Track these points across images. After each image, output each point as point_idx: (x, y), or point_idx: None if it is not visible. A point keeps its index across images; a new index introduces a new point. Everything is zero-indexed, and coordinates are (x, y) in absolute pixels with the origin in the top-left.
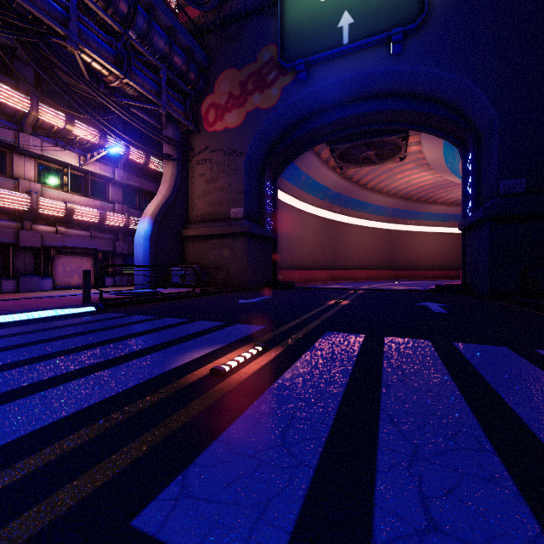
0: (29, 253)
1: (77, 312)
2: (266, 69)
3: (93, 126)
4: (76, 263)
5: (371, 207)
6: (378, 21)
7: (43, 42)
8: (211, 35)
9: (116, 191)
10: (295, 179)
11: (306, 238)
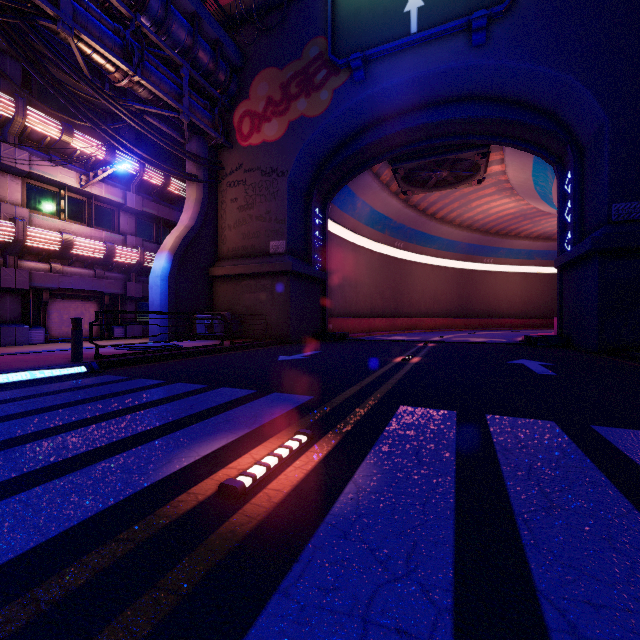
0: (14, 297)
1: (60, 374)
2: (314, 67)
3: (98, 138)
4: (77, 309)
5: (441, 242)
6: (455, 3)
7: (27, 24)
8: (245, 26)
9: (128, 220)
10: (349, 207)
11: (362, 279)
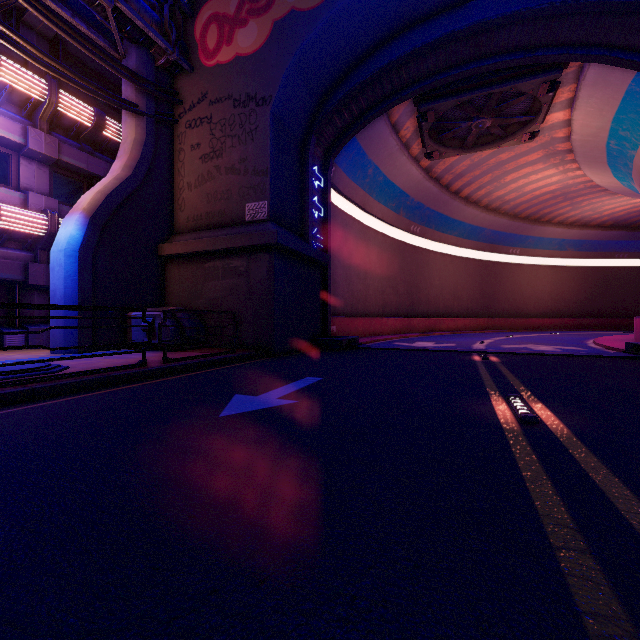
0: None
1: None
2: None
3: None
4: None
5: (463, 228)
6: None
7: None
8: None
9: (36, 172)
10: (357, 173)
11: (372, 269)
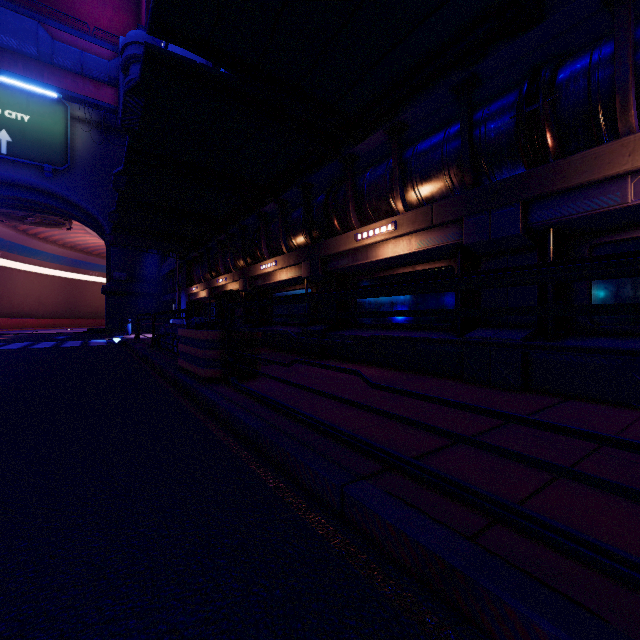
0: None
1: None
2: None
3: None
4: None
5: (46, 255)
6: (34, 152)
7: None
8: None
9: None
10: None
11: None
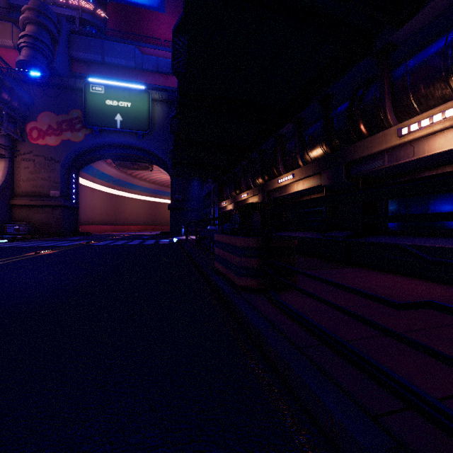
0: None
1: (3, 242)
2: (75, 121)
3: None
4: None
5: (141, 188)
6: (133, 124)
7: None
8: (34, 86)
9: None
10: (90, 171)
11: (97, 205)
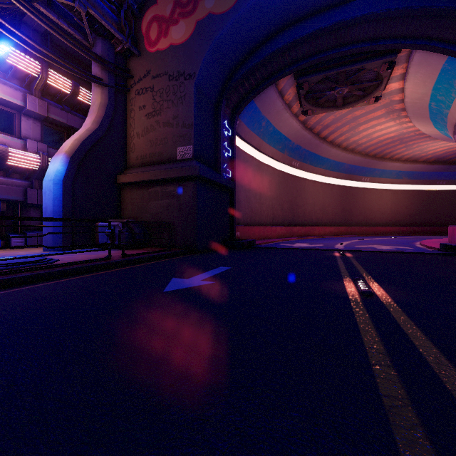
0: None
1: None
2: None
3: None
4: None
5: (329, 163)
6: None
7: None
8: None
9: (32, 125)
10: (255, 125)
11: (265, 192)
